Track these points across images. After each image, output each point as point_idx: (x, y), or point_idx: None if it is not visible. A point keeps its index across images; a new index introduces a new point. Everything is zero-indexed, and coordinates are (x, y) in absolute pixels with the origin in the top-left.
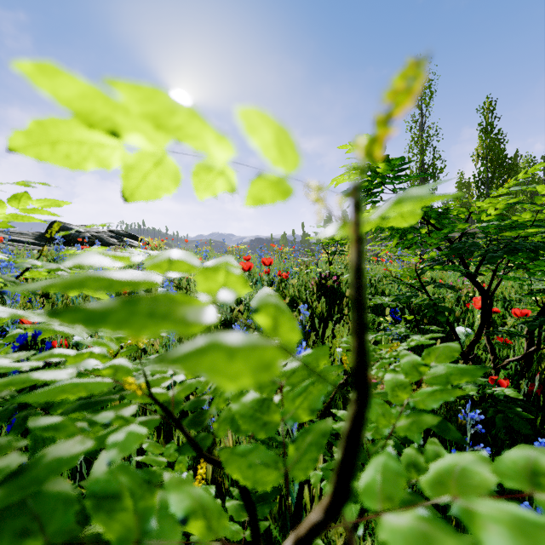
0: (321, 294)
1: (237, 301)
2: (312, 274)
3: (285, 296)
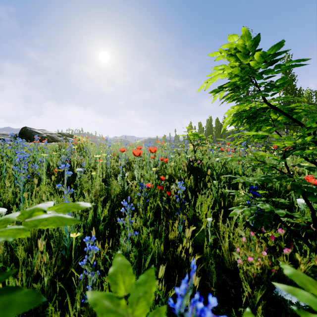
0: (190, 172)
1: (132, 177)
2: (182, 159)
3: (165, 174)
